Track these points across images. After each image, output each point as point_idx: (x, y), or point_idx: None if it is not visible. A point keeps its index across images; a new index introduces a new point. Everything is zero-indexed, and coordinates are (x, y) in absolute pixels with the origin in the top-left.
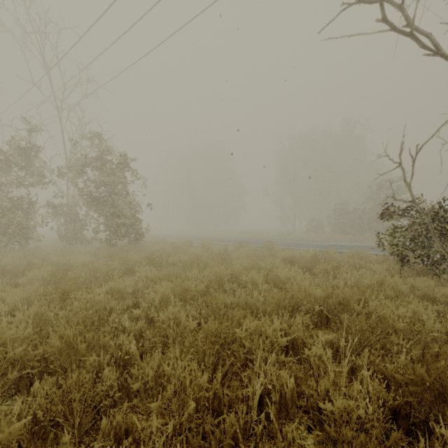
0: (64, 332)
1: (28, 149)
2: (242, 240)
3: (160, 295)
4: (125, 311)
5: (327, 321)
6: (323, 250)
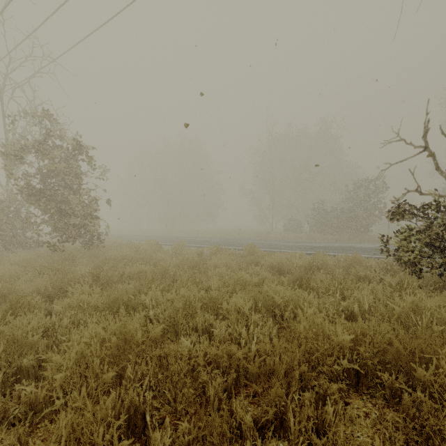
0: None
1: None
2: (219, 241)
3: (74, 359)
4: (23, 376)
5: (358, 381)
6: (308, 253)
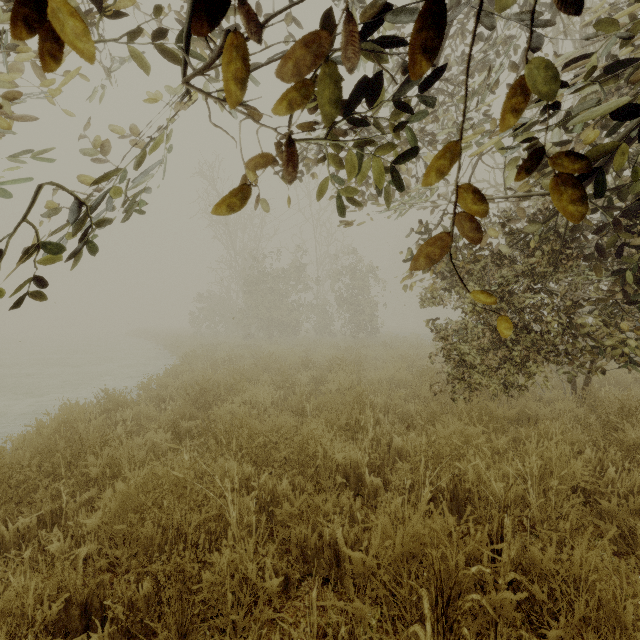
0: (357, 355)
1: (301, 267)
2: None
3: (389, 355)
4: None
5: None
6: None
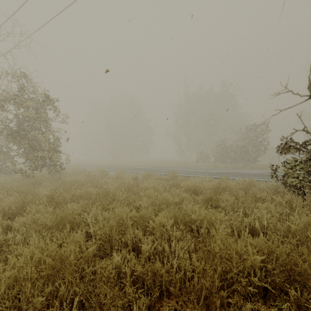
0: None
1: None
2: (150, 168)
3: (6, 285)
4: None
5: (266, 294)
6: (215, 177)
